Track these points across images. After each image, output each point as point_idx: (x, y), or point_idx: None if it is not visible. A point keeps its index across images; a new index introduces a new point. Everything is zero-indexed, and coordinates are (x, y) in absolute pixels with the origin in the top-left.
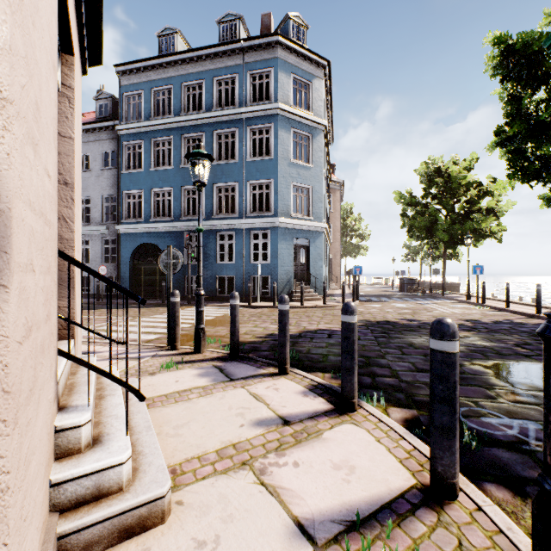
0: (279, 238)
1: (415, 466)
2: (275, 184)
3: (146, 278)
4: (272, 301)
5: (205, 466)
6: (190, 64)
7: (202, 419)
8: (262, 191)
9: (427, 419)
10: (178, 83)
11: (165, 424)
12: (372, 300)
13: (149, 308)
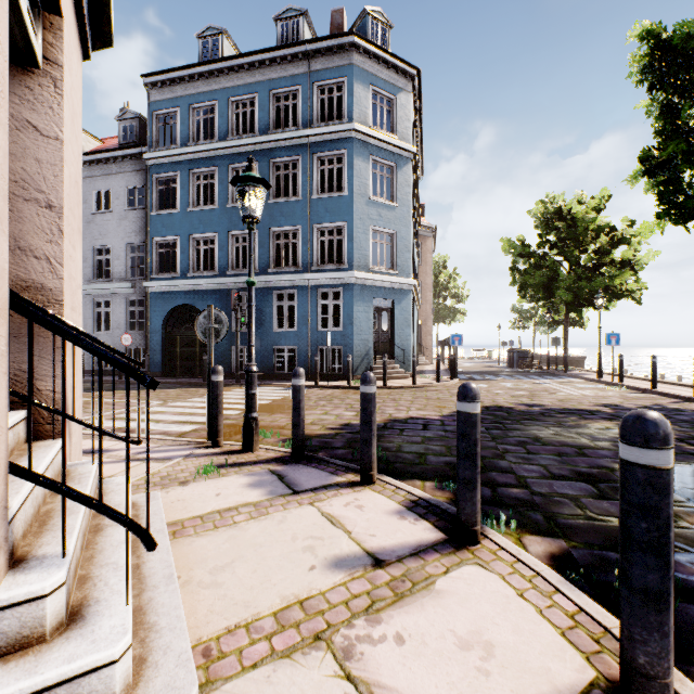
0: (354, 297)
1: (587, 642)
2: (350, 228)
3: (183, 350)
4: (345, 380)
5: (256, 642)
6: (240, 73)
7: (253, 557)
8: (332, 237)
9: (583, 555)
10: (224, 99)
11: (198, 566)
12: (474, 379)
13: (186, 389)
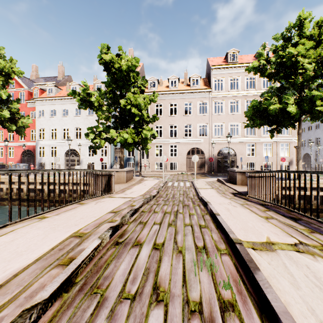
0: None
1: None
2: None
3: None
4: None
5: None
6: None
7: None
8: None
9: None
10: None
11: None
12: None
13: None
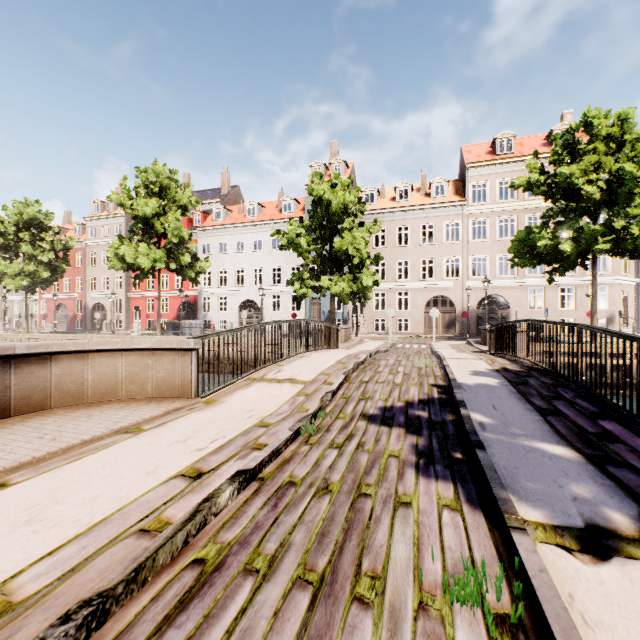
0: None
1: None
2: None
3: None
4: None
5: None
6: None
7: None
8: None
9: None
10: None
11: None
12: None
13: None
